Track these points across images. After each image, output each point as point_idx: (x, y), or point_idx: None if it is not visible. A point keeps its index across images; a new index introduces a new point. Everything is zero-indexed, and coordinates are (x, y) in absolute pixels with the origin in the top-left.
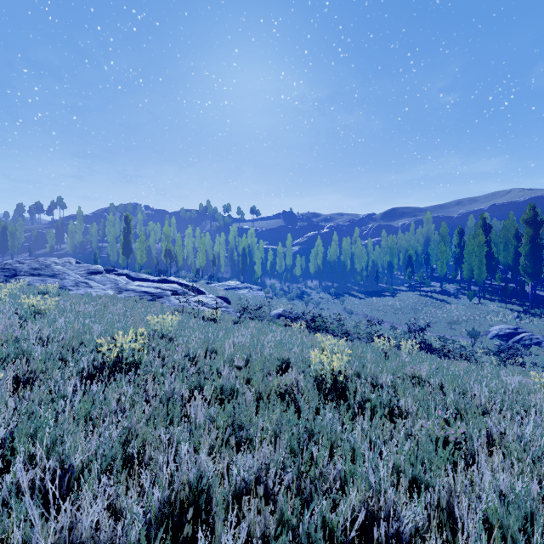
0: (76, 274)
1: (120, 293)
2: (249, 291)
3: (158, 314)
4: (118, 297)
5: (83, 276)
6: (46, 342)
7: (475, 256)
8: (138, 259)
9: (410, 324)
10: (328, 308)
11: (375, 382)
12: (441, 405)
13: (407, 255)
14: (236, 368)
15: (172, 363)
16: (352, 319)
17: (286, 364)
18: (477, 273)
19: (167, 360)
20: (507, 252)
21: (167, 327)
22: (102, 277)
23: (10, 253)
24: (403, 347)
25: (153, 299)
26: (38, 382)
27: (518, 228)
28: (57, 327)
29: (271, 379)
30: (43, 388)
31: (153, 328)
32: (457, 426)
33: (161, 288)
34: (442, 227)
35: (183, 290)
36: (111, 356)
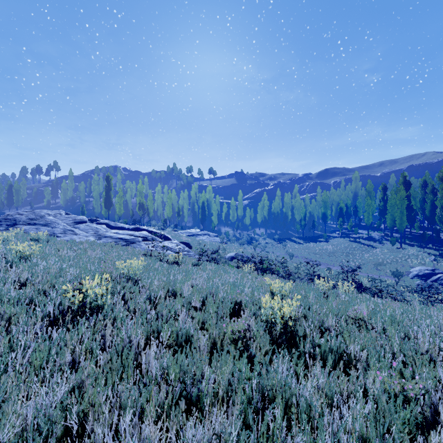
0: (65, 224)
1: (99, 239)
2: (207, 237)
3: (129, 258)
4: (98, 242)
5: (71, 225)
6: (24, 284)
7: (397, 208)
8: (117, 211)
9: (344, 266)
10: (273, 252)
11: (321, 325)
12: (388, 350)
13: (339, 207)
14: (193, 309)
15: (134, 306)
16: (293, 260)
17: (238, 306)
18: (399, 222)
19: (129, 303)
20: (425, 204)
21: (133, 271)
22: (86, 226)
23: (15, 206)
24: (340, 287)
25: (127, 244)
26: (0, 329)
27: (433, 184)
28: (36, 271)
29: (224, 325)
30: (1, 337)
31: (121, 271)
32: (415, 381)
33: (133, 235)
34: (368, 184)
35: (152, 236)
36: (76, 301)
